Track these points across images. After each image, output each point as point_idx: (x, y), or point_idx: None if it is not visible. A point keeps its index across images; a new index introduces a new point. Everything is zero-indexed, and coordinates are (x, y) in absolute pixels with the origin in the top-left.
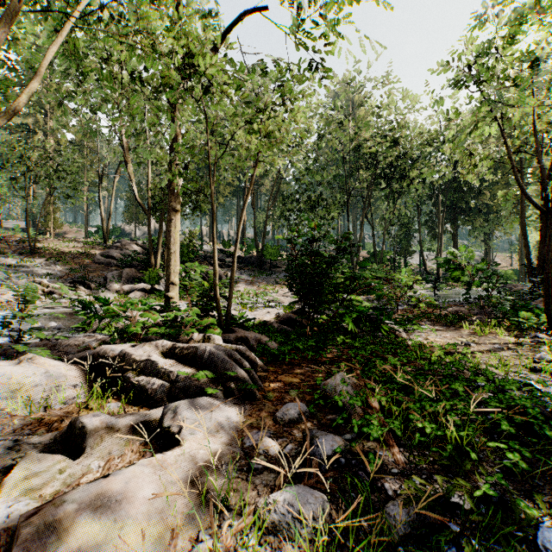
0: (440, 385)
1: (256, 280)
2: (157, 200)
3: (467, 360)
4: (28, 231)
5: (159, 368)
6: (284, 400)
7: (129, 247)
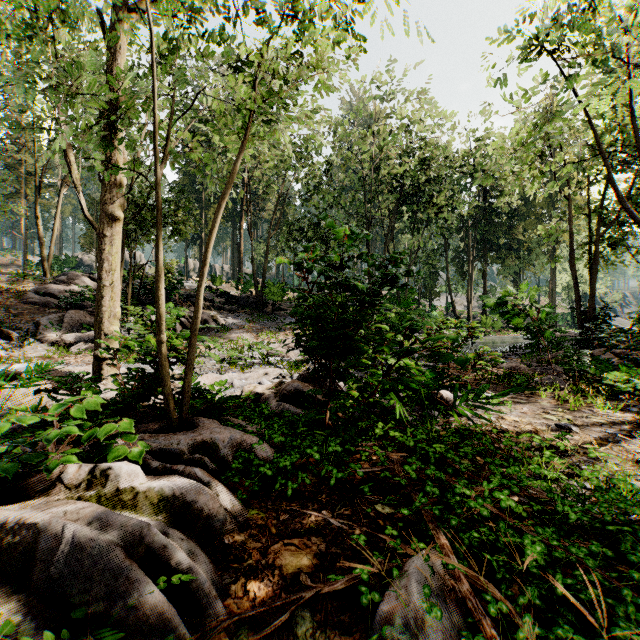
0: None
1: (254, 326)
2: None
3: (632, 489)
4: None
5: None
6: None
7: (80, 281)
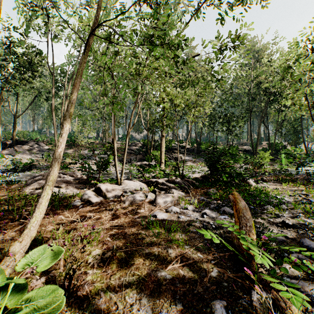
0: (242, 193)
1: (196, 160)
2: (151, 125)
3: (259, 189)
4: (102, 140)
5: (165, 184)
6: (196, 194)
7: (138, 145)
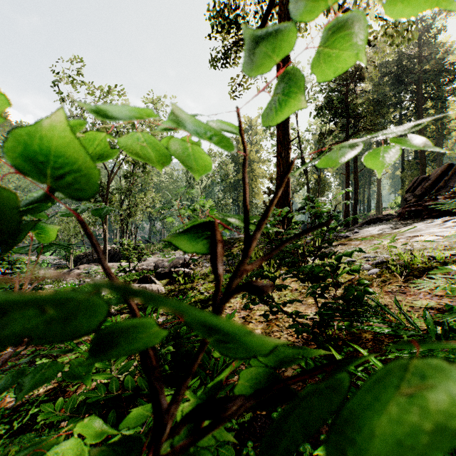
0: None
1: None
2: None
3: None
4: None
5: None
6: None
7: None
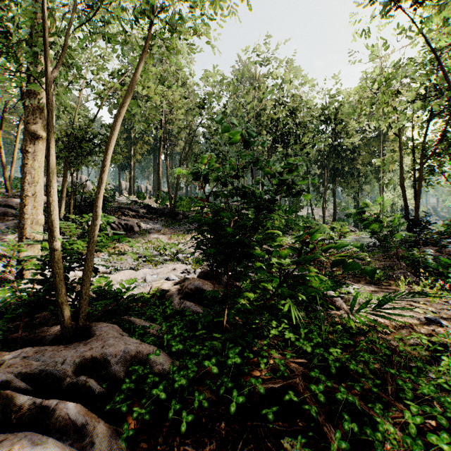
0: None
1: (168, 230)
2: (59, 146)
3: None
4: None
5: None
6: None
7: None
